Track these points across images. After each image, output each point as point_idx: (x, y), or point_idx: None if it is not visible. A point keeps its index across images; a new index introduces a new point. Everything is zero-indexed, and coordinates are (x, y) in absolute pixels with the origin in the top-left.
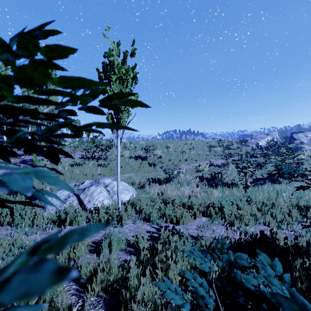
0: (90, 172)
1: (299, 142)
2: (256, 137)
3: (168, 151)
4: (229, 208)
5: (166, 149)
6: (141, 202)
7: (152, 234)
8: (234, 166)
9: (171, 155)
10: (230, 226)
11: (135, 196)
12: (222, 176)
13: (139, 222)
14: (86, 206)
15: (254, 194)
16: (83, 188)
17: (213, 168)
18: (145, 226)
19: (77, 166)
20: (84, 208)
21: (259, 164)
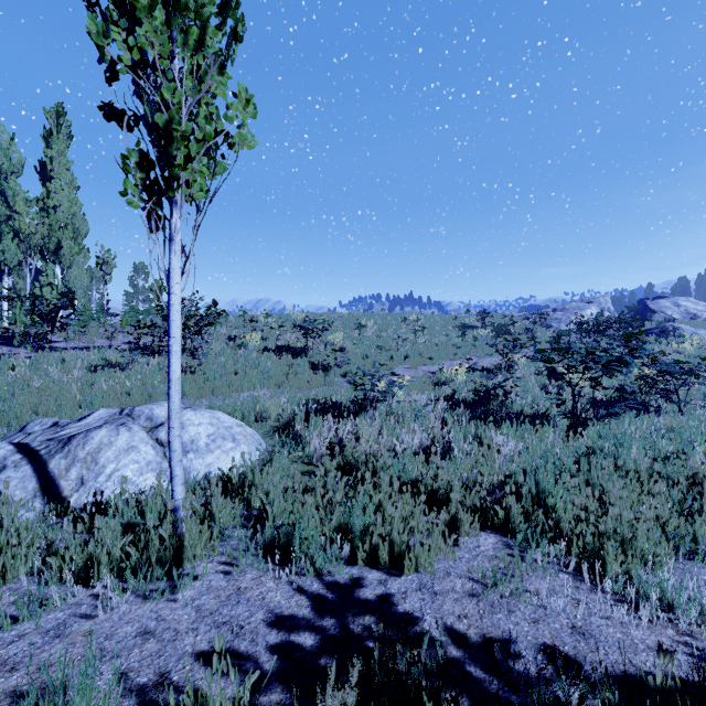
0: (143, 386)
1: (663, 317)
2: (565, 307)
3: (362, 337)
4: (569, 498)
5: (357, 333)
6: (268, 482)
7: (290, 636)
8: (529, 372)
9: (370, 346)
10: (588, 573)
11: (259, 457)
12: (507, 394)
13: (248, 567)
14: (70, 499)
15: (626, 445)
16: (69, 434)
17: (482, 375)
18: (269, 585)
19: (105, 371)
20: (59, 507)
21: (616, 361)
